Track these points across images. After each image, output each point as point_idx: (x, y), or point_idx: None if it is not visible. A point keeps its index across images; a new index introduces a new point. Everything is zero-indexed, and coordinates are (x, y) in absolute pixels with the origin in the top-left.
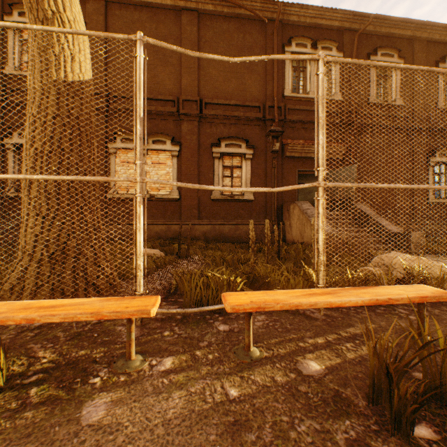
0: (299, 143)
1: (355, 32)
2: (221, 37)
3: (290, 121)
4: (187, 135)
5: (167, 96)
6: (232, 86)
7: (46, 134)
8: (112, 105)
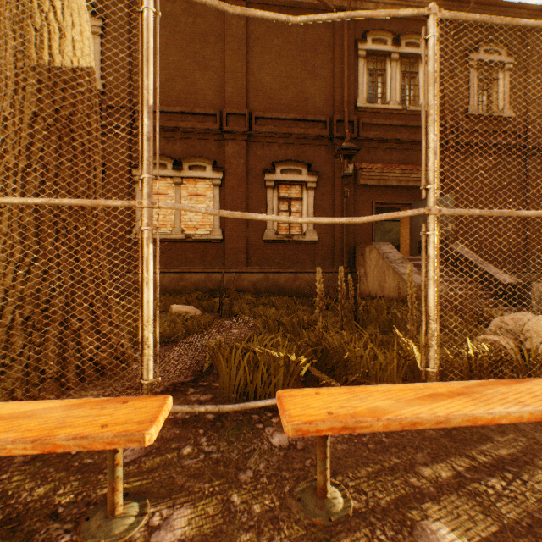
0: (377, 167)
1: (449, 23)
2: (276, 33)
3: (365, 139)
4: (232, 158)
5: (207, 109)
6: (290, 96)
7: (21, 142)
8: (137, 121)
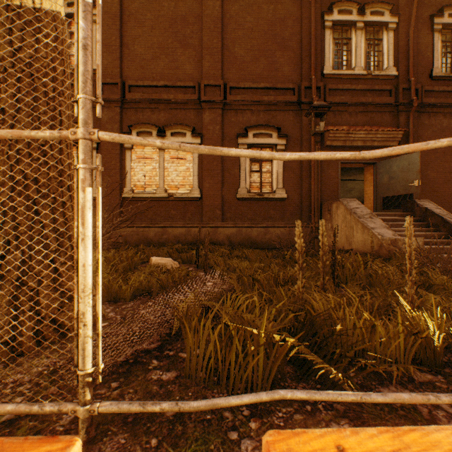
0: (343, 129)
1: None
2: (248, 10)
3: (331, 103)
4: (209, 125)
5: (187, 82)
6: (261, 67)
7: None
8: (127, 95)
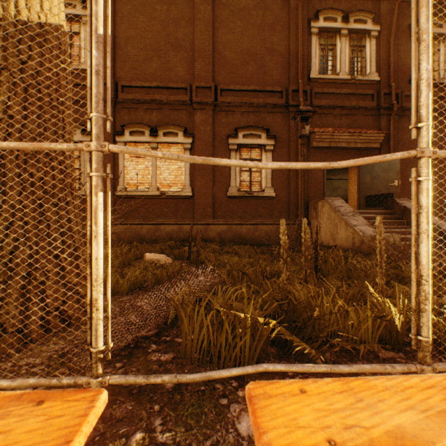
0: (329, 131)
1: (394, 0)
2: (238, 15)
3: (317, 106)
4: (201, 125)
5: (179, 84)
6: (250, 70)
7: None
8: (120, 95)
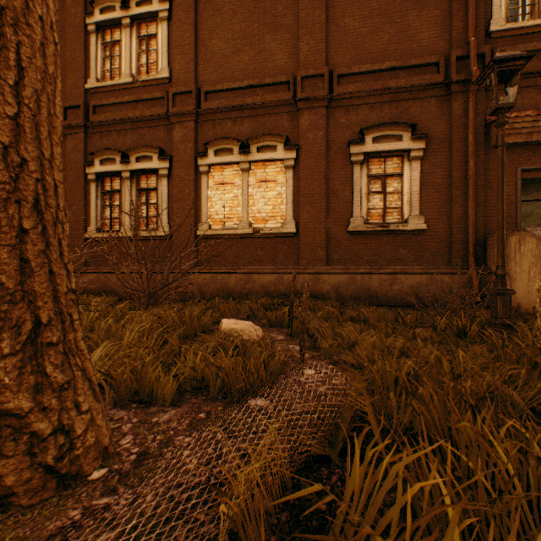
0: (528, 114)
1: None
2: None
3: None
4: (308, 131)
5: (277, 77)
6: (384, 39)
7: None
8: (203, 104)
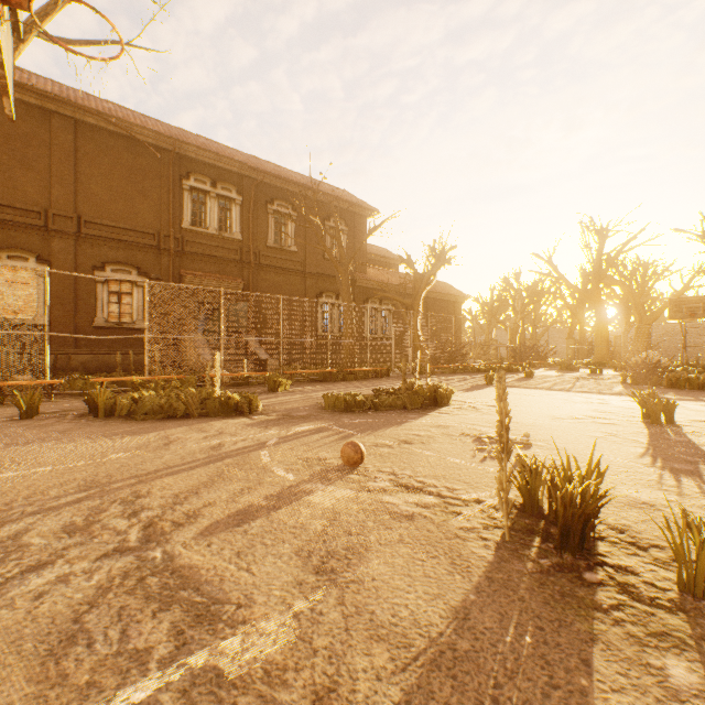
0: (197, 277)
1: (255, 180)
2: (107, 153)
3: (190, 253)
4: (60, 253)
5: (30, 206)
6: (121, 208)
7: None
8: None
